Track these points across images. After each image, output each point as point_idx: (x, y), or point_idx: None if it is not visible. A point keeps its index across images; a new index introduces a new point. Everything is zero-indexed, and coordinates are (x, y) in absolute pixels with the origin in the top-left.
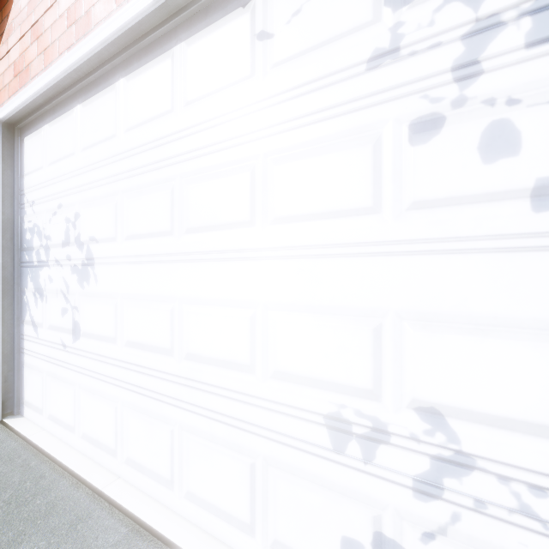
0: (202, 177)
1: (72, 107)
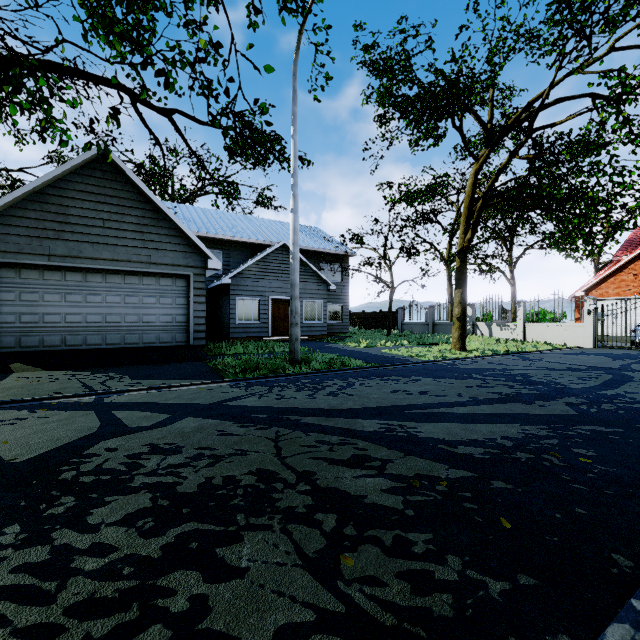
0: (637, 310)
1: (612, 300)
